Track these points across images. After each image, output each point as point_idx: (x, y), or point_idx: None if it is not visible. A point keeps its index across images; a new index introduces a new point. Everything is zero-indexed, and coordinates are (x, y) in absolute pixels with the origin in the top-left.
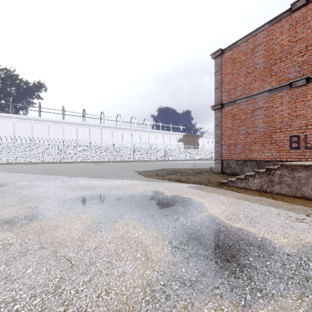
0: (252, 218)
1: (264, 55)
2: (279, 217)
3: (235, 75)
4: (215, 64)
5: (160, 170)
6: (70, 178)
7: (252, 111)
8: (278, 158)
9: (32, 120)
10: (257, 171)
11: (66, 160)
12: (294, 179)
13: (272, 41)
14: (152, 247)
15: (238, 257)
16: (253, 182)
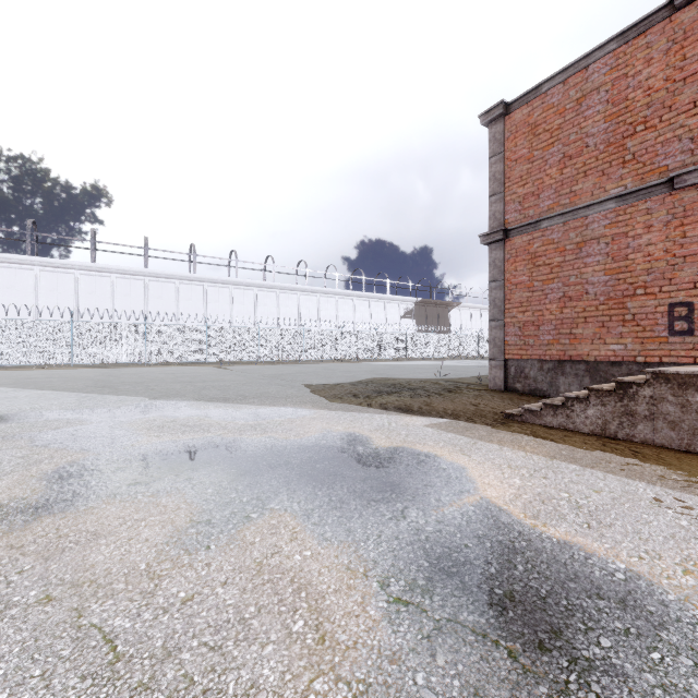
0: (591, 511)
1: (608, 115)
2: (660, 510)
3: (537, 162)
4: (490, 137)
5: (363, 384)
6: (155, 401)
7: (578, 246)
8: (641, 357)
9: (76, 270)
10: (594, 389)
11: (151, 359)
12: (688, 408)
13: (626, 80)
14: (336, 601)
15: (569, 636)
16: (583, 415)
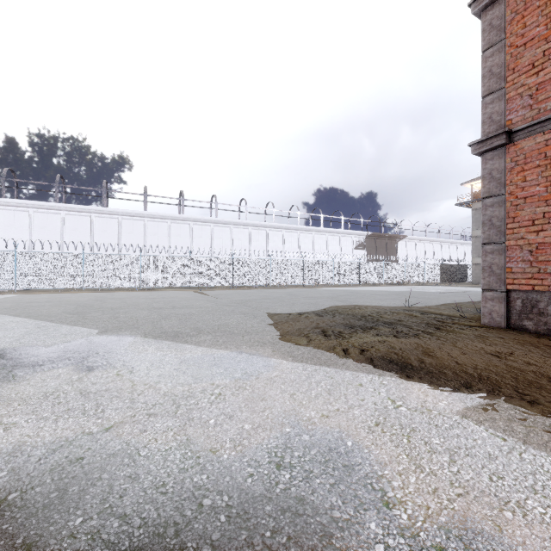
0: None
1: None
2: None
3: None
4: (484, 26)
5: (329, 315)
6: (98, 337)
7: None
8: None
9: (92, 213)
10: None
11: (145, 285)
12: None
13: None
14: None
15: None
16: None
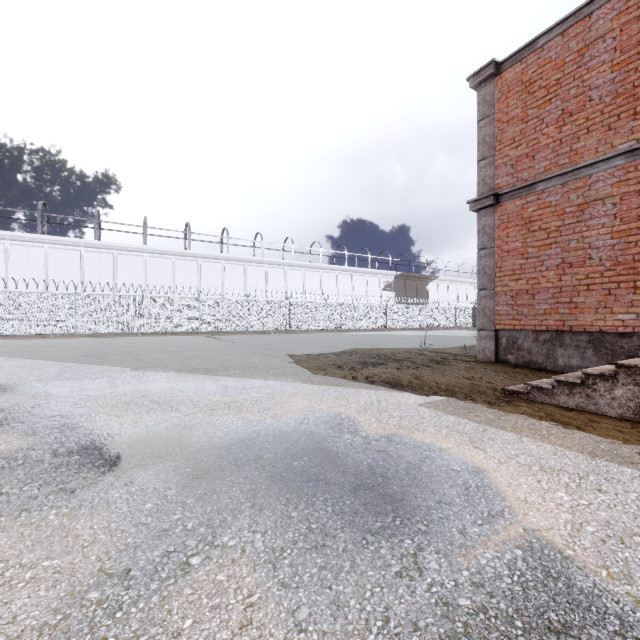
0: None
1: (615, 64)
2: None
3: (532, 121)
4: (479, 99)
5: (347, 354)
6: (135, 372)
7: (580, 208)
8: None
9: (82, 247)
10: (624, 366)
11: (148, 329)
12: None
13: (638, 23)
14: None
15: None
16: (609, 395)
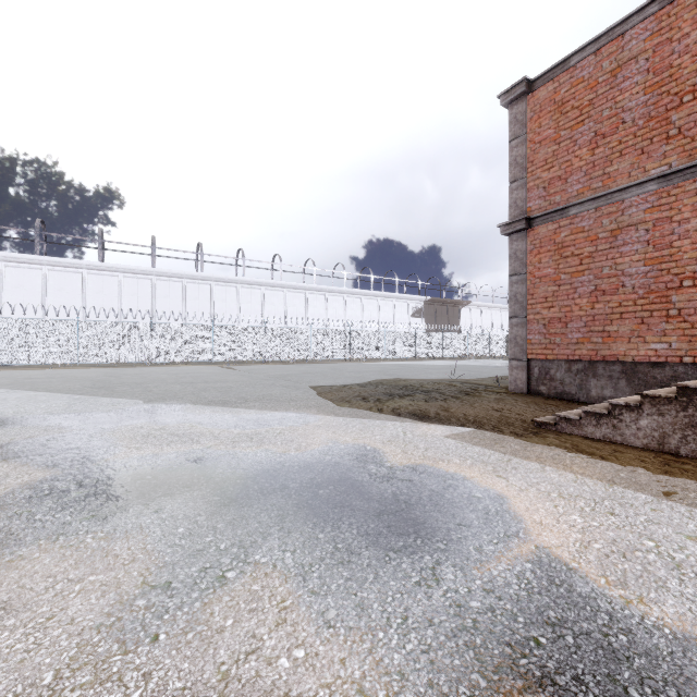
0: None
1: (648, 86)
2: None
3: (565, 143)
4: (511, 118)
5: (372, 386)
6: (149, 405)
7: (613, 233)
8: (688, 357)
9: (84, 269)
10: (649, 396)
11: (157, 359)
12: None
13: (671, 45)
14: None
15: None
16: (635, 426)
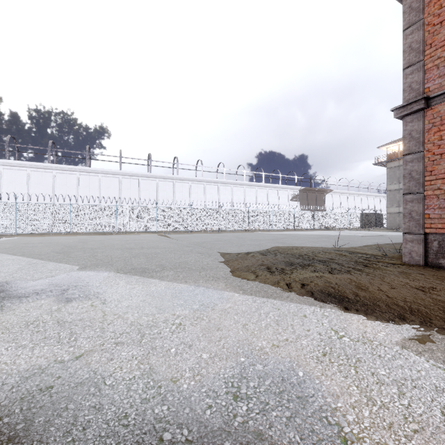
0: None
1: None
2: None
3: None
4: (405, 8)
5: (271, 254)
6: (78, 272)
7: None
8: None
9: (78, 172)
10: None
11: (120, 229)
12: None
13: None
14: None
15: None
16: None
